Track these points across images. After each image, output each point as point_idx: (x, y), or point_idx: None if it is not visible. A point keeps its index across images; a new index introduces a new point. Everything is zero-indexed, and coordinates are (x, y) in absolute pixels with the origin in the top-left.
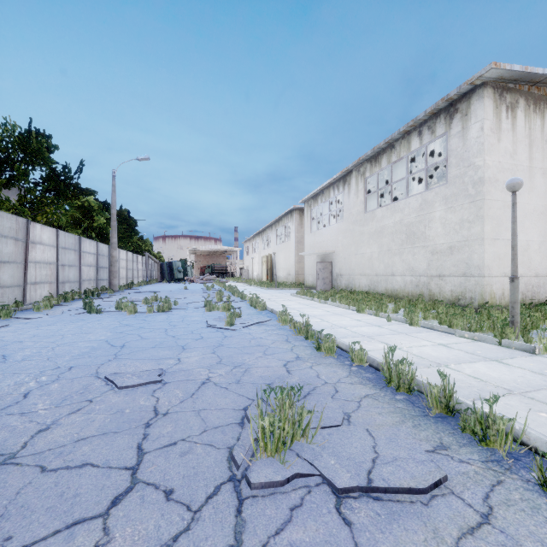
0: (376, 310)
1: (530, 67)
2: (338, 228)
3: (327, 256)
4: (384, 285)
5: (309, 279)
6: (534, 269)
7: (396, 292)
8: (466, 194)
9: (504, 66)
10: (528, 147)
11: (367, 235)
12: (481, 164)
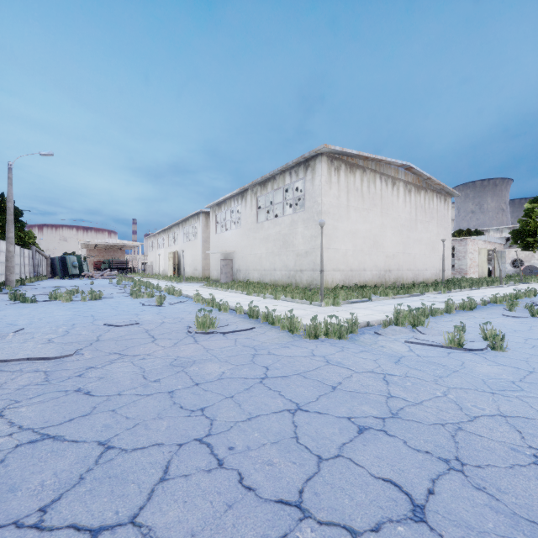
0: (258, 293)
1: (345, 149)
2: (237, 233)
3: (229, 255)
4: (269, 277)
5: (214, 274)
6: (350, 266)
7: (276, 282)
8: (313, 219)
9: (331, 147)
10: (347, 193)
11: (258, 240)
12: (320, 202)
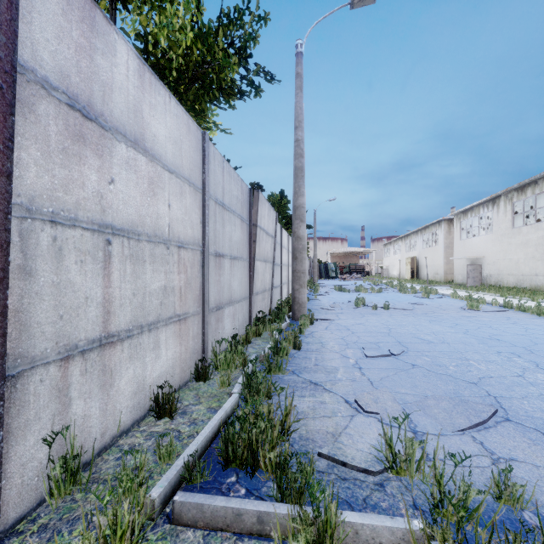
0: (513, 295)
1: None
2: (487, 238)
3: (477, 260)
4: (528, 282)
5: (459, 278)
6: None
7: (538, 288)
8: None
9: None
10: None
11: (514, 245)
12: None
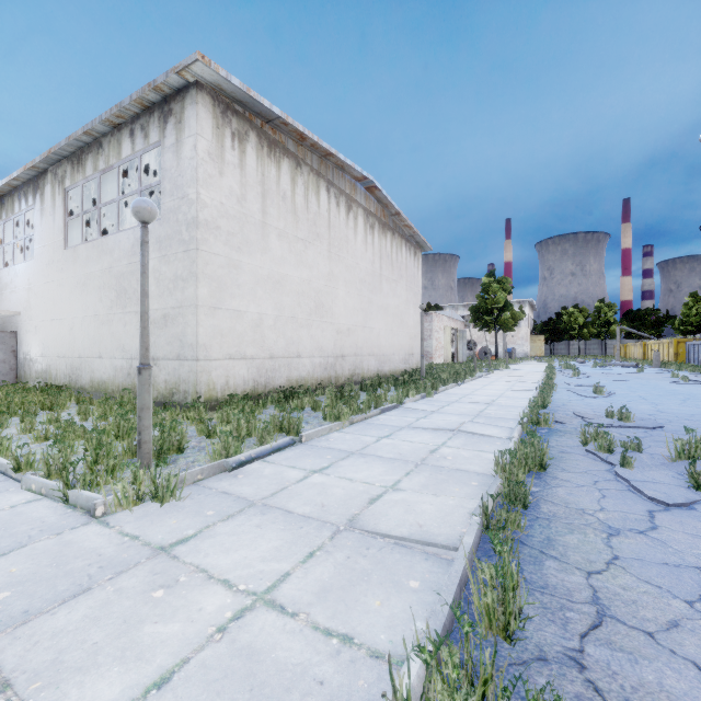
0: None
1: (254, 92)
2: (26, 271)
3: (10, 322)
4: (89, 373)
5: None
6: (269, 349)
7: (104, 386)
8: (180, 238)
9: (217, 68)
10: (262, 197)
11: (67, 288)
12: (195, 198)
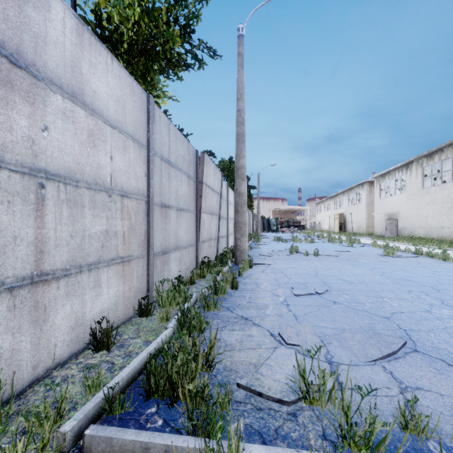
0: (423, 244)
1: None
2: (401, 197)
3: (393, 215)
4: (436, 233)
5: (378, 231)
6: None
7: (444, 238)
8: None
9: None
10: None
11: (424, 203)
12: None
